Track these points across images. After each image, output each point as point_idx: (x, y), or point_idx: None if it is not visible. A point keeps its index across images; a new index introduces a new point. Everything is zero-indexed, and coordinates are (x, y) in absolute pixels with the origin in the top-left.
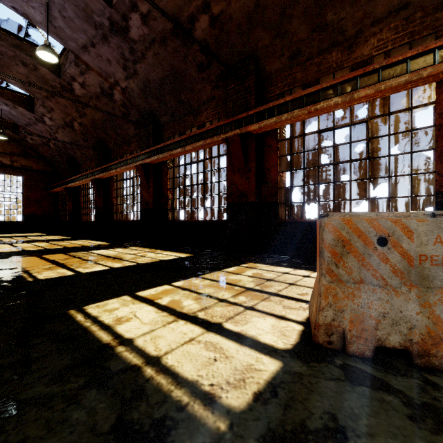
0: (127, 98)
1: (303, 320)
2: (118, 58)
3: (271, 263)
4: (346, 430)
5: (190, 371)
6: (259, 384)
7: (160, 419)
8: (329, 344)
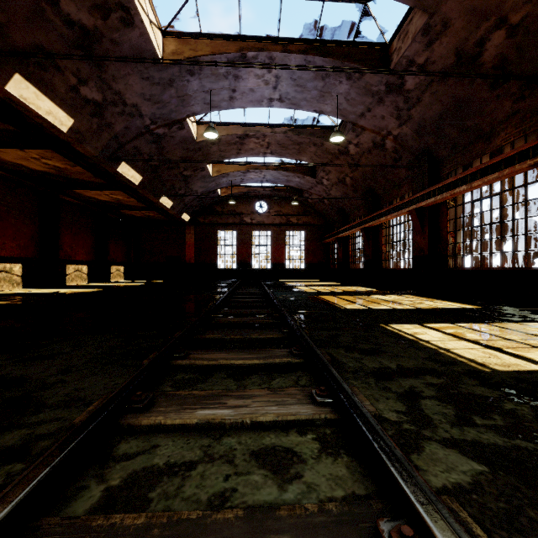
0: (398, 144)
1: None
2: (391, 112)
3: None
4: None
5: (469, 356)
6: (520, 369)
7: (451, 361)
8: None
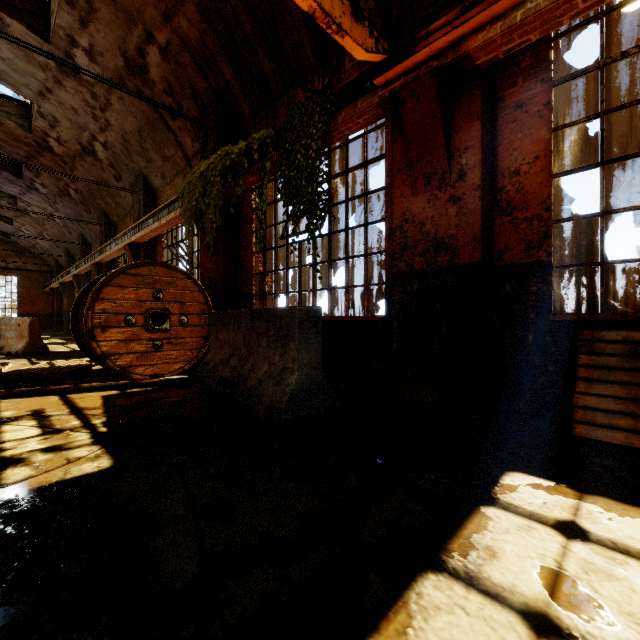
0: (64, 222)
1: None
2: (43, 201)
3: None
4: None
5: None
6: None
7: None
8: None
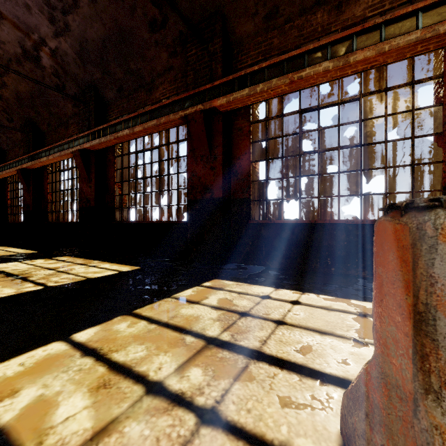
0: (59, 64)
1: None
2: (40, 3)
3: (243, 278)
4: None
5: None
6: None
7: None
8: None
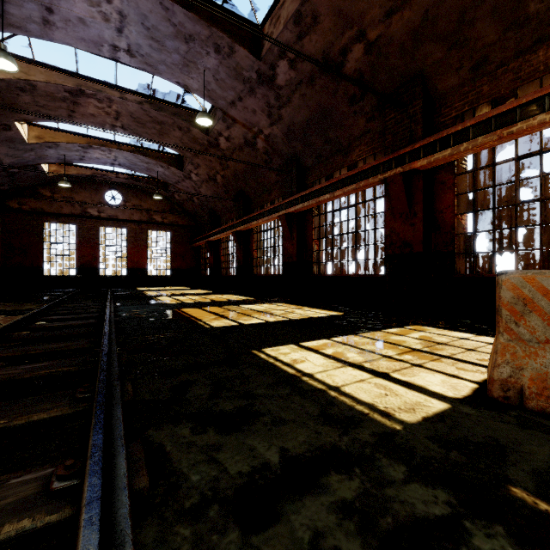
0: (269, 145)
1: (479, 381)
2: (263, 107)
3: (444, 327)
4: (505, 447)
5: (366, 398)
6: (427, 413)
7: (351, 417)
8: (505, 400)
